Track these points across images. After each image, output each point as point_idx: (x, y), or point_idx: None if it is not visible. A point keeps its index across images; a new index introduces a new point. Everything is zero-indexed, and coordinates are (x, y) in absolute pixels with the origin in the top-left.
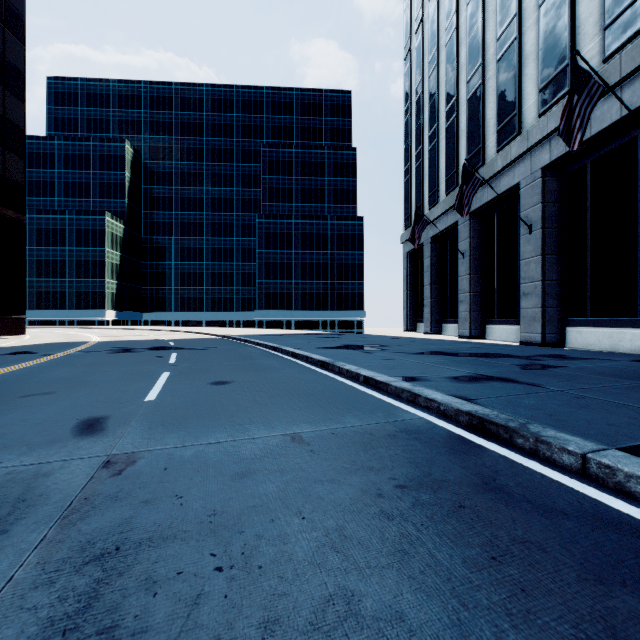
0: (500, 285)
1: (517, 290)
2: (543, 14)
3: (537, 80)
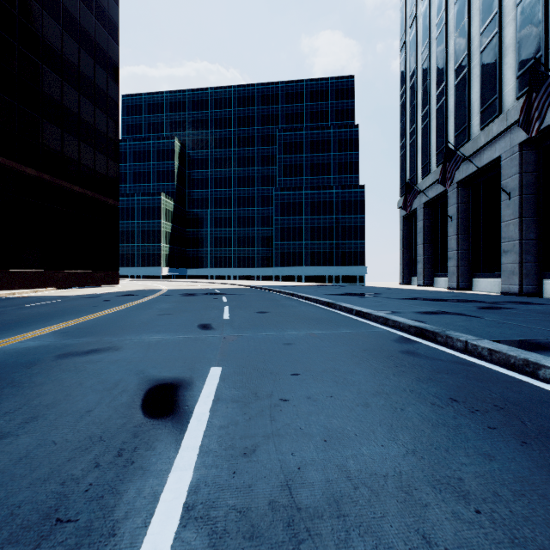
0: (485, 244)
1: (500, 248)
2: (520, 12)
3: (515, 68)
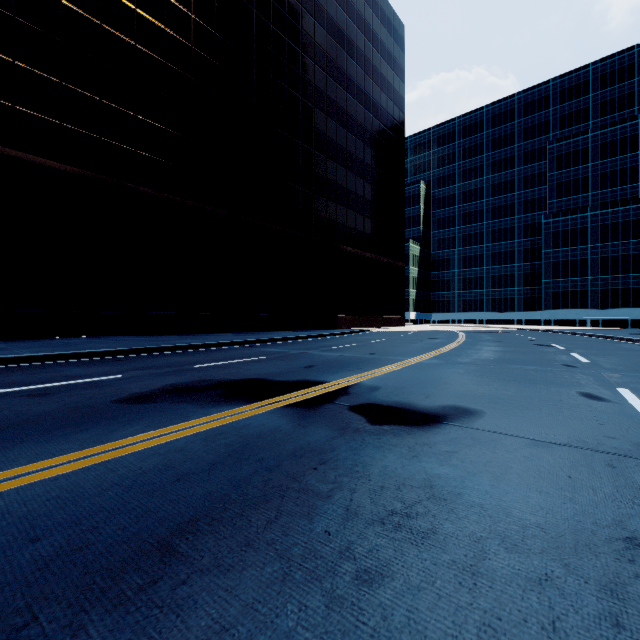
0: None
1: None
2: None
3: None
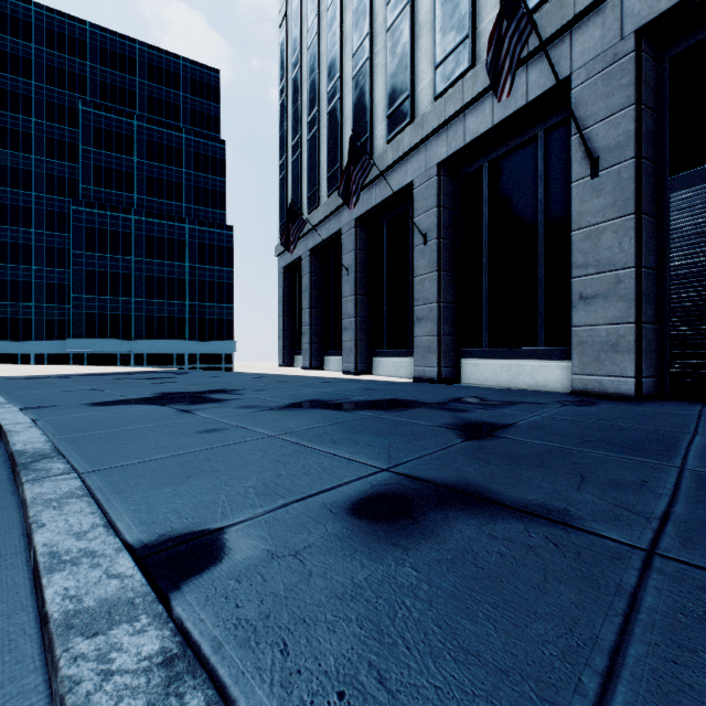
0: (389, 309)
1: (408, 315)
2: None
3: (433, 55)
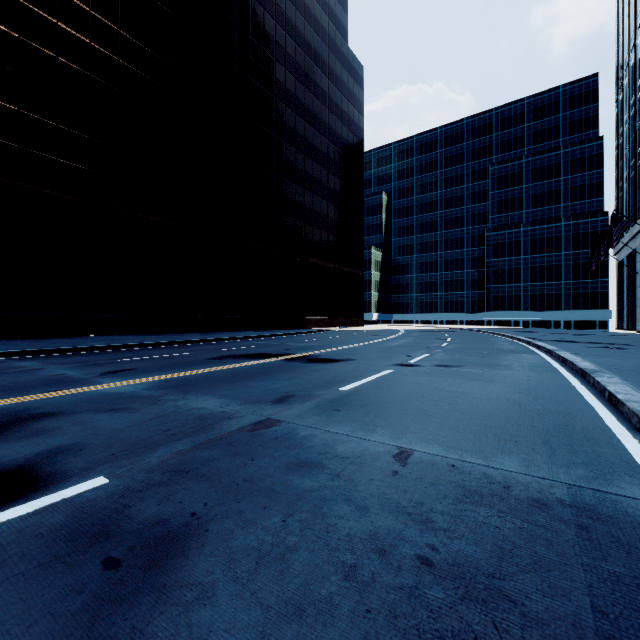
0: None
1: None
2: None
3: None
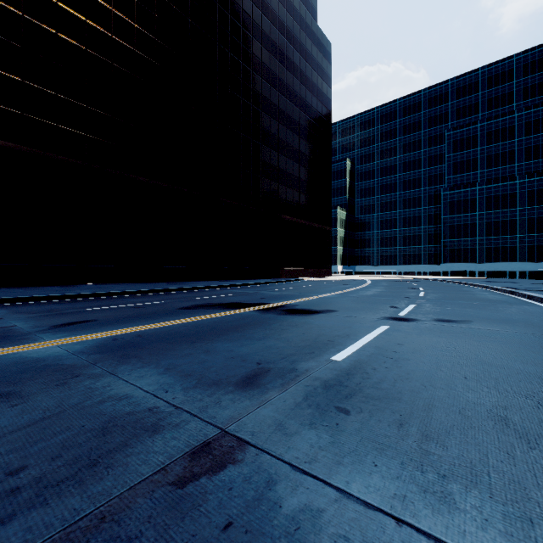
0: None
1: None
2: None
3: None
